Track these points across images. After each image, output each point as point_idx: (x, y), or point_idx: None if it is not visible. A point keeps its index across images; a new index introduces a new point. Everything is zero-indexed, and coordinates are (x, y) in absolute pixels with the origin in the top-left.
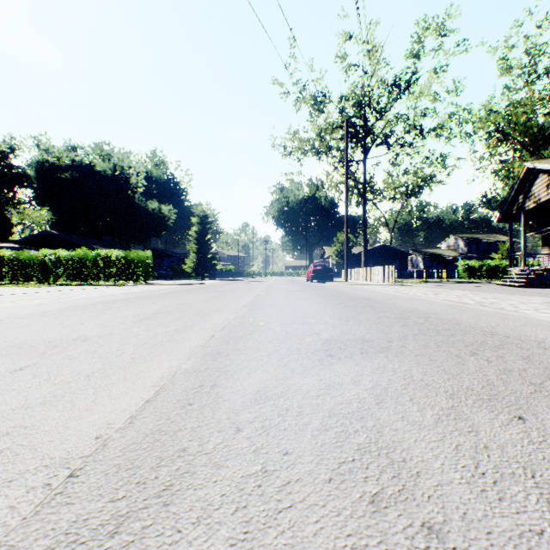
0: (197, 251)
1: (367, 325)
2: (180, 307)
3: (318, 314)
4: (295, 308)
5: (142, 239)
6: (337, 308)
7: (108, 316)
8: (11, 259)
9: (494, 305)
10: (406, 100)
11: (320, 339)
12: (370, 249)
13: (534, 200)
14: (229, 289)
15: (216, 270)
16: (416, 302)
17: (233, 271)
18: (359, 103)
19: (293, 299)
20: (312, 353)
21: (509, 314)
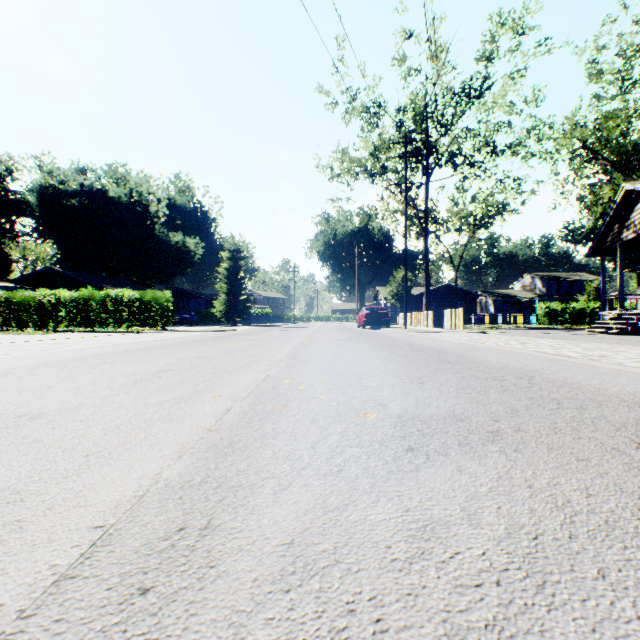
0: (227, 291)
1: (451, 390)
2: (195, 361)
3: (379, 372)
4: (347, 364)
5: (163, 277)
6: (402, 364)
7: (93, 376)
8: (2, 301)
9: (608, 359)
10: (476, 111)
11: (388, 414)
12: (432, 290)
13: (633, 229)
14: (263, 337)
15: (251, 314)
16: (502, 354)
17: (270, 315)
18: (420, 115)
19: (343, 350)
20: (381, 444)
21: (637, 372)
